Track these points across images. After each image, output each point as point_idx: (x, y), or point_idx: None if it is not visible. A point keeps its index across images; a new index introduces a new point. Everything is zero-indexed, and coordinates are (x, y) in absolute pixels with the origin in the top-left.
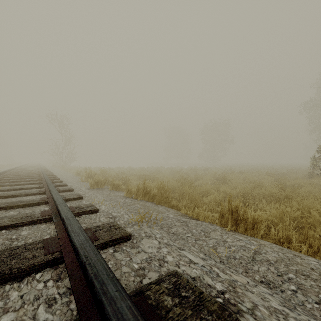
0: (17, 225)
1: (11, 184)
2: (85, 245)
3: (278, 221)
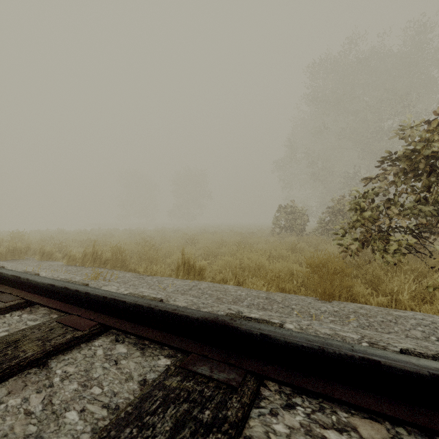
0: None
1: None
2: (57, 282)
3: (223, 270)
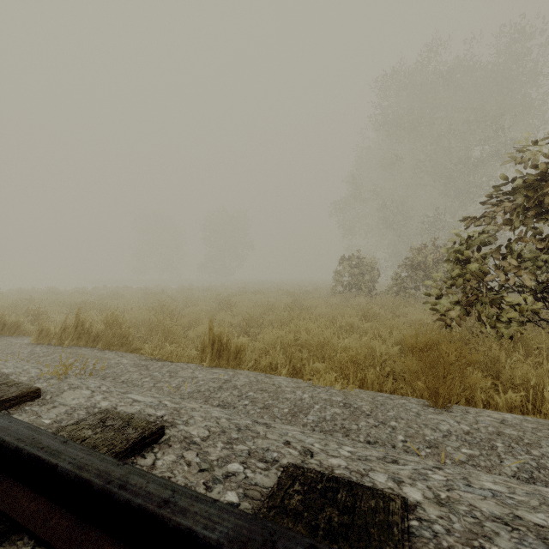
0: None
1: None
2: None
3: (271, 349)
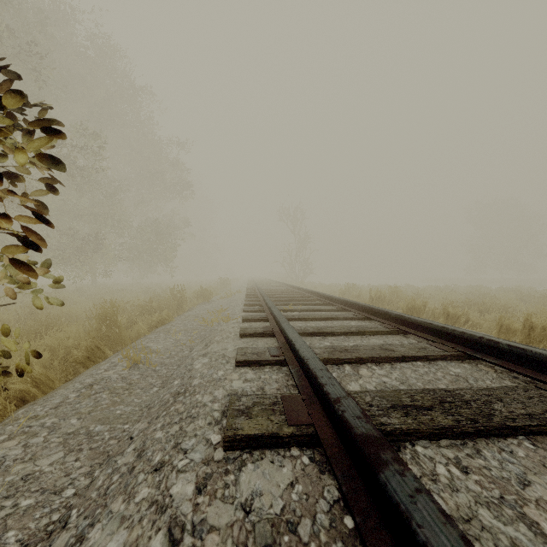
0: (428, 359)
1: (296, 304)
2: None
3: None
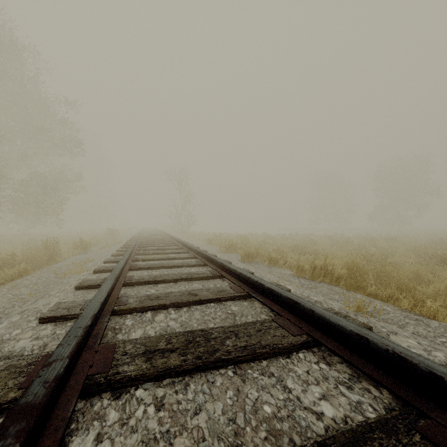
0: (221, 300)
1: (159, 253)
2: (363, 331)
3: None
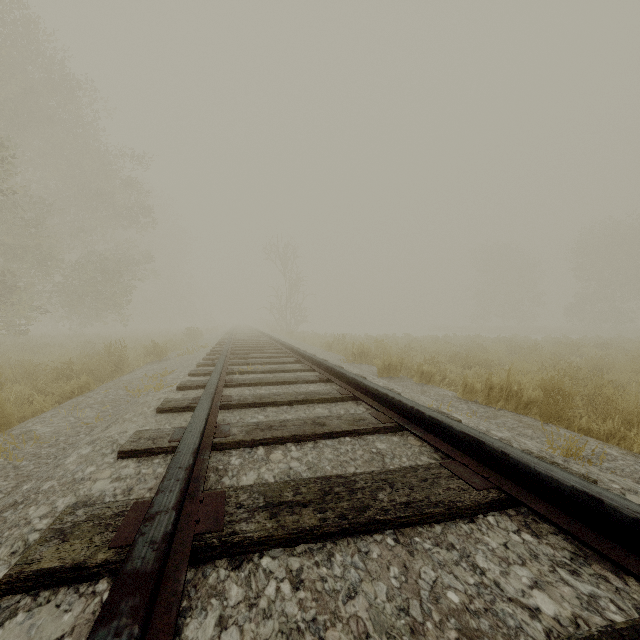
0: (359, 433)
1: (262, 362)
2: (593, 488)
3: None
